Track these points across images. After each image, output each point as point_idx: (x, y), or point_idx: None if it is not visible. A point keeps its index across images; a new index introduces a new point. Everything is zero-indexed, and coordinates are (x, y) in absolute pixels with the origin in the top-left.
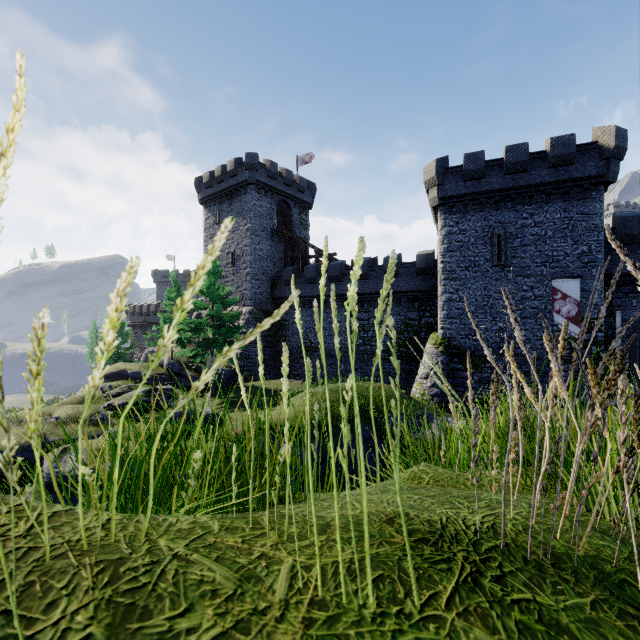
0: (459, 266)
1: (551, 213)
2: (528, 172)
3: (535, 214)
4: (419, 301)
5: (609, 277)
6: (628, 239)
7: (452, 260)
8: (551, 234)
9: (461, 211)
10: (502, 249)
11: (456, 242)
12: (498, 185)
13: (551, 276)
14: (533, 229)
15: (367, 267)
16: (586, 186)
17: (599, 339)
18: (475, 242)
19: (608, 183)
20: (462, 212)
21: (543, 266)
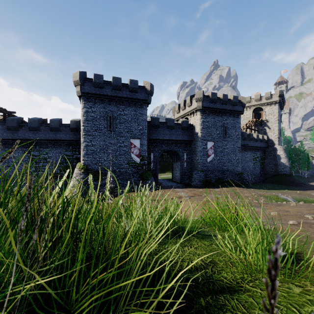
0: (92, 129)
1: (130, 111)
2: (122, 91)
3: (124, 110)
4: (72, 145)
5: (149, 140)
6: (154, 126)
7: (88, 125)
8: (130, 120)
9: (93, 101)
10: (111, 123)
11: (90, 116)
12: (110, 93)
13: (130, 137)
14: (124, 116)
15: (38, 123)
16: (142, 103)
17: (146, 163)
18: (100, 118)
19: (148, 103)
20: (93, 102)
21: (127, 133)
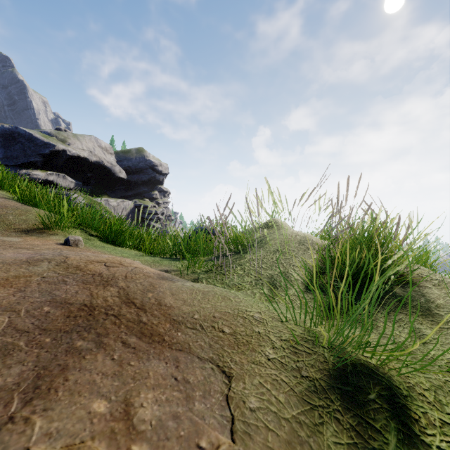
0: None
1: None
2: None
3: None
4: None
5: None
6: None
7: None
8: None
9: None
10: None
11: None
12: None
13: None
14: None
15: None
16: None
17: None
18: None
19: None
20: None
21: None
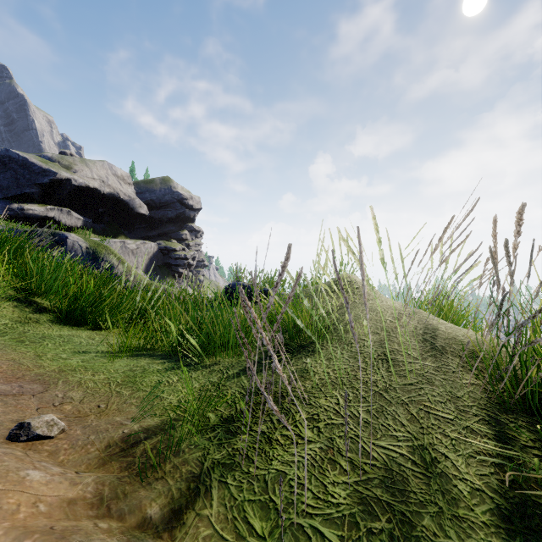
0: None
1: None
2: None
3: None
4: None
5: None
6: None
7: None
8: None
9: None
10: None
11: None
12: None
13: None
14: None
15: None
16: None
17: None
18: None
19: None
20: None
21: None
